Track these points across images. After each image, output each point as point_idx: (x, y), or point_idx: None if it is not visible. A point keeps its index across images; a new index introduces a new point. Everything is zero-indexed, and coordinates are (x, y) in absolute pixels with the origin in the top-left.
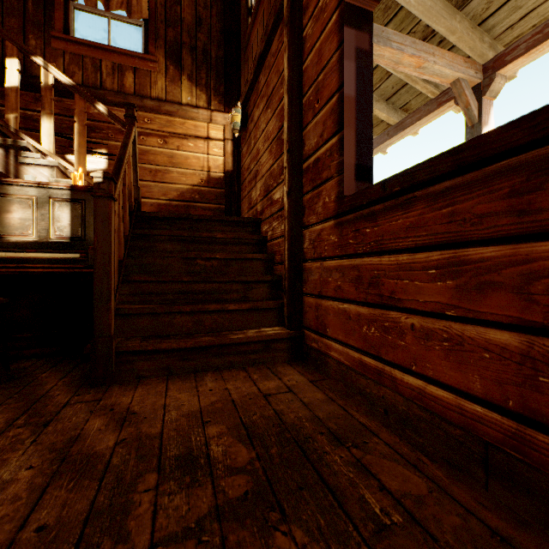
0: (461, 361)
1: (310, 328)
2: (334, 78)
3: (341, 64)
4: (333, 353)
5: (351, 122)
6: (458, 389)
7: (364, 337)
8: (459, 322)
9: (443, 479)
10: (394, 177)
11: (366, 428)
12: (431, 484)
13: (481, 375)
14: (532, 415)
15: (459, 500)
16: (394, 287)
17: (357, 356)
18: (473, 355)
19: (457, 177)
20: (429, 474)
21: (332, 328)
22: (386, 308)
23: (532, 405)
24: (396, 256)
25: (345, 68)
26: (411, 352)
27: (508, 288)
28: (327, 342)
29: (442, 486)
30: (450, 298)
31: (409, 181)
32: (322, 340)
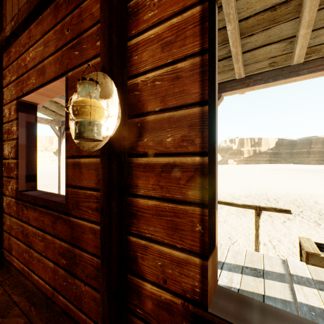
0: (45, 271)
1: (6, 249)
2: (15, 131)
3: (17, 128)
4: (15, 263)
5: (23, 156)
6: (45, 280)
7: (24, 258)
8: (45, 258)
9: (34, 315)
10: (32, 196)
11: (15, 303)
12: (27, 320)
13: (48, 275)
14: (55, 287)
15: (33, 322)
16: (32, 240)
17: (22, 266)
18: (47, 269)
19: (44, 209)
20: (29, 316)
21: (14, 251)
22: (30, 247)
23: (55, 284)
24: (33, 228)
25: (19, 131)
26: (36, 266)
27: (52, 250)
28: (13, 258)
29: (31, 319)
30: (43, 249)
31: (35, 201)
32: (11, 256)
